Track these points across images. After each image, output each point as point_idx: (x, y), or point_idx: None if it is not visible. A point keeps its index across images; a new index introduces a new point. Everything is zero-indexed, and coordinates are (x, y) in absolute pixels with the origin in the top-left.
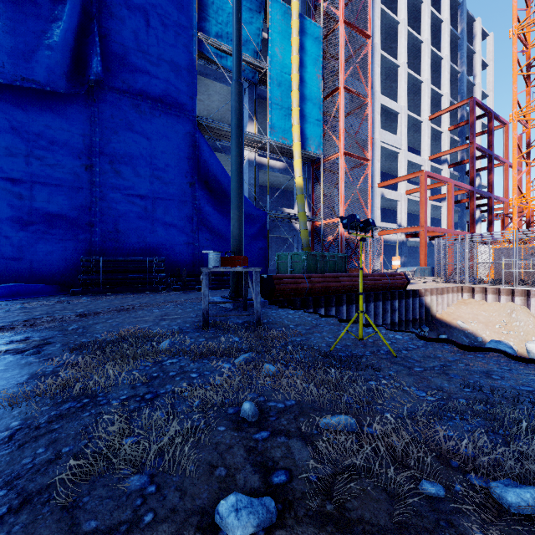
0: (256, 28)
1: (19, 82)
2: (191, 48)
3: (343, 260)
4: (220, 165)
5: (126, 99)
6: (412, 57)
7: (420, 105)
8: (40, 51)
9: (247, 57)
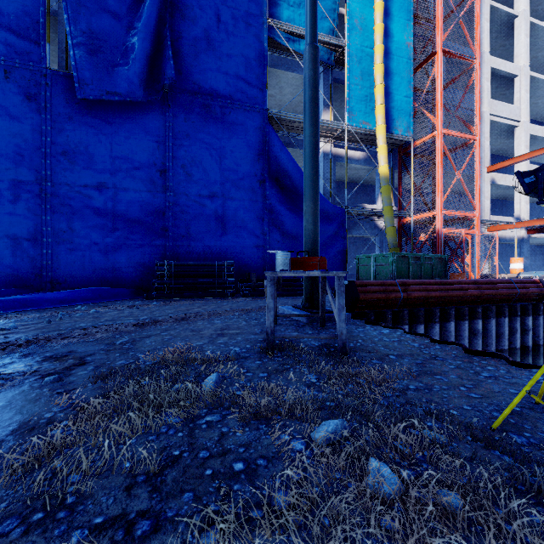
0: (332, 2)
1: (104, 96)
2: (261, 36)
3: (443, 262)
4: (291, 160)
5: (197, 100)
6: (535, 2)
7: None
8: (121, 64)
9: (321, 36)
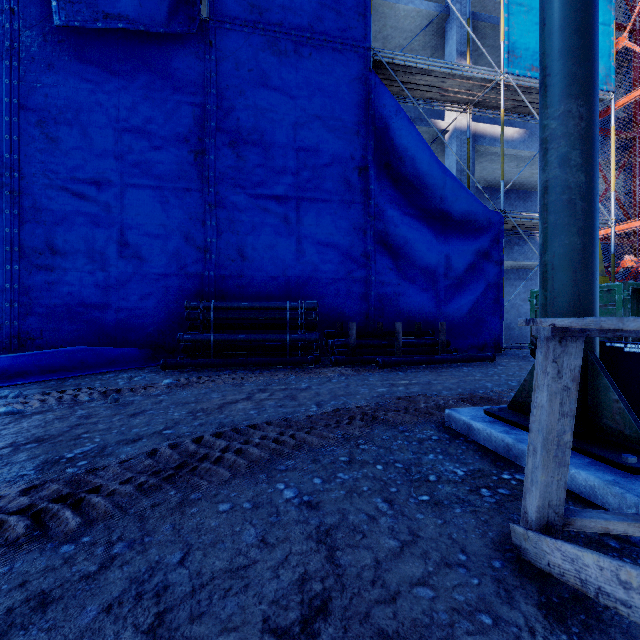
0: None
1: (99, 21)
2: None
3: None
4: (414, 128)
5: (256, 33)
6: None
7: None
8: None
9: None
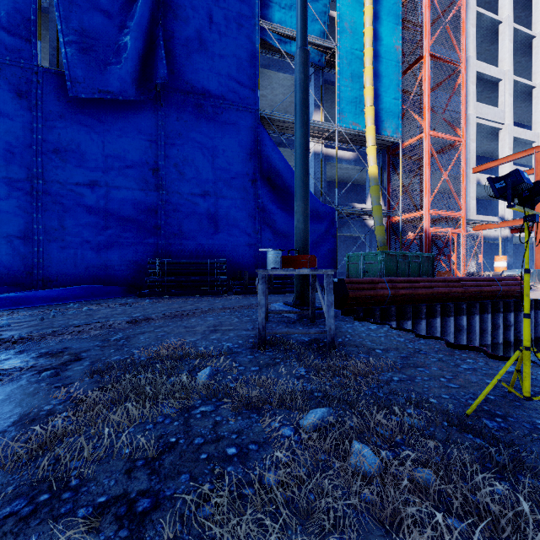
0: (322, 5)
1: (96, 94)
2: (253, 38)
3: (430, 261)
4: (283, 159)
5: (190, 99)
6: (518, 9)
7: (530, 68)
8: (113, 62)
9: (312, 38)
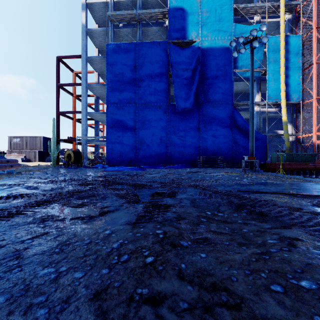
0: (260, 53)
1: (183, 109)
2: (231, 77)
3: (313, 156)
4: (243, 119)
5: (209, 104)
6: None
7: None
8: (188, 99)
9: (255, 70)
